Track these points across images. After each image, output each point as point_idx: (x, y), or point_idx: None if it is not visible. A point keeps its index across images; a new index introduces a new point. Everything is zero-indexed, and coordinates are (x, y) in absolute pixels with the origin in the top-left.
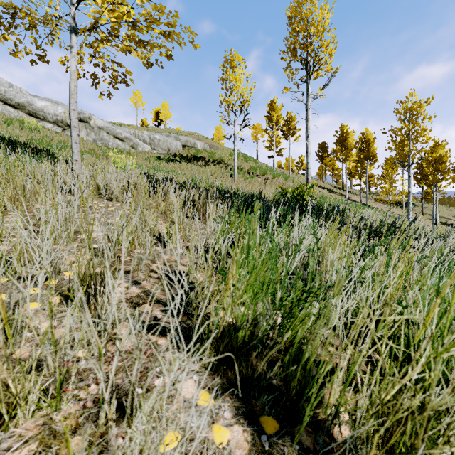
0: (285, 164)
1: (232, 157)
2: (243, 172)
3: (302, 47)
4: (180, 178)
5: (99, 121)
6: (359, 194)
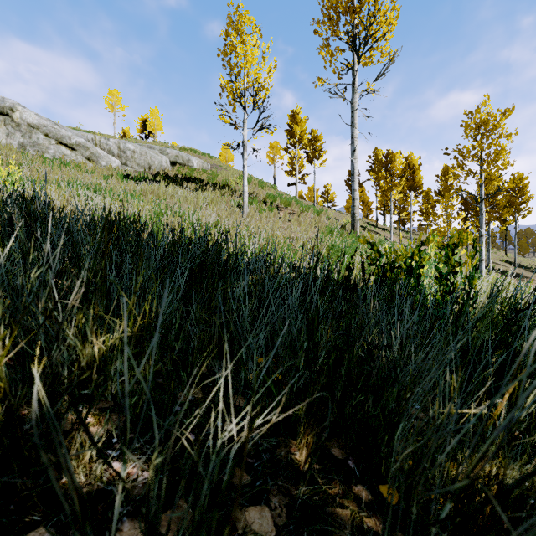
0: (307, 194)
1: (241, 181)
2: (257, 201)
3: (348, 12)
4: (133, 208)
5: (31, 116)
6: (396, 233)
